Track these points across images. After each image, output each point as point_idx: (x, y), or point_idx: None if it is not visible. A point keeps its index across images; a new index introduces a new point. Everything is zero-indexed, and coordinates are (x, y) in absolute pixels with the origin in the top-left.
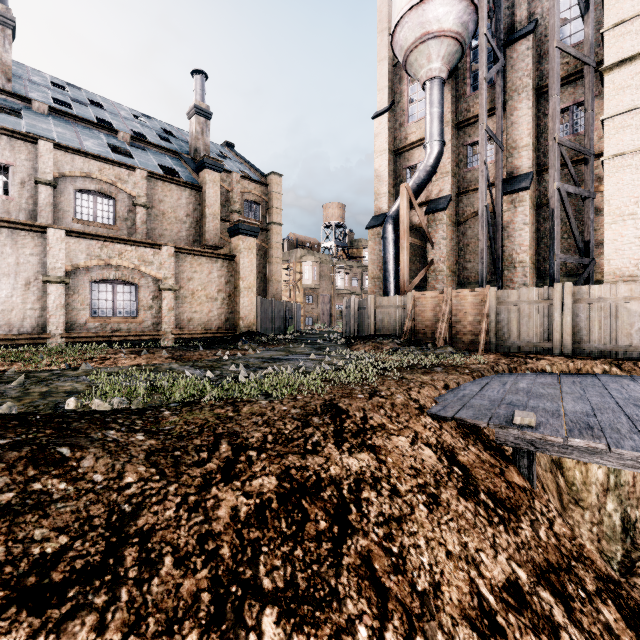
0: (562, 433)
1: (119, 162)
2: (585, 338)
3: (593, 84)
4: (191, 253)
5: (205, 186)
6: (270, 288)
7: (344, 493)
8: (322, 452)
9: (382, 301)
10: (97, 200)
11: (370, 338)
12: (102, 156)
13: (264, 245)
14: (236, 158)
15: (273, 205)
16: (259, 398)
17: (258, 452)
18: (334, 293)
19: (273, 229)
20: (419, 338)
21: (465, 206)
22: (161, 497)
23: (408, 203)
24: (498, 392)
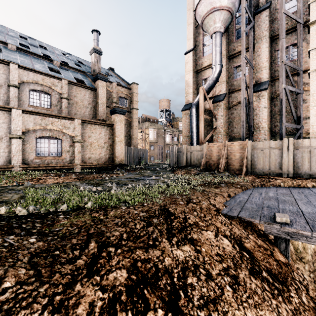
0: (308, 228)
1: (53, 75)
2: (300, 168)
3: (302, 33)
4: (90, 123)
5: (98, 88)
6: (132, 141)
7: (175, 280)
8: (159, 246)
9: (190, 148)
10: (41, 95)
11: (184, 167)
12: (44, 72)
13: (129, 120)
14: (115, 76)
15: (134, 99)
16: (121, 205)
17: (115, 248)
18: (165, 144)
19: (134, 111)
20: (210, 167)
21: (233, 99)
22: (31, 300)
23: (203, 97)
24: (259, 199)
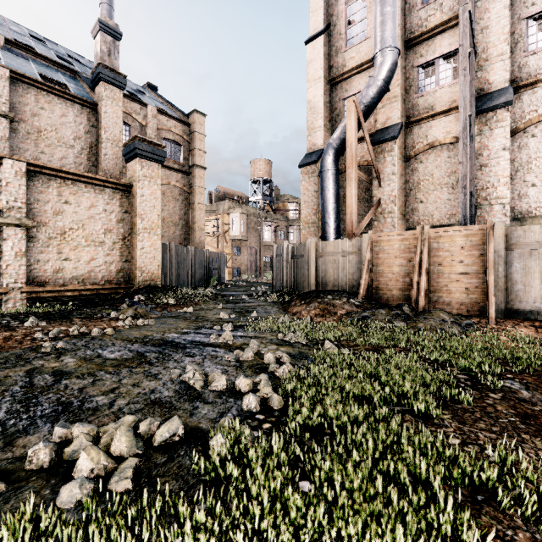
0: None
1: None
2: None
3: None
4: (59, 175)
5: (100, 103)
6: (192, 236)
7: None
8: None
9: (326, 246)
10: None
11: (314, 296)
12: None
13: (186, 189)
14: (158, 99)
15: (195, 146)
16: None
17: None
18: (261, 245)
19: (195, 172)
20: (379, 296)
21: (416, 137)
22: None
23: (356, 123)
24: None
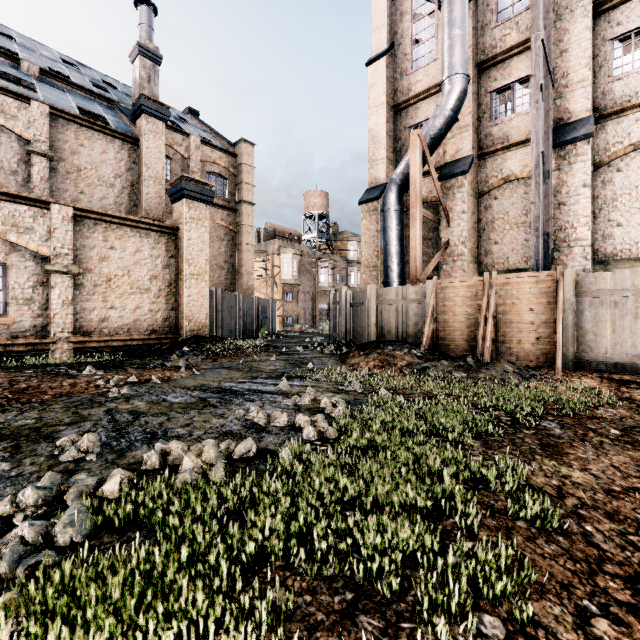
0: None
1: (1, 86)
2: None
3: None
4: (104, 219)
5: (142, 137)
6: (239, 281)
7: None
8: None
9: (387, 293)
10: None
11: (373, 347)
12: None
13: (232, 228)
14: (200, 126)
15: (243, 180)
16: None
17: None
18: (317, 290)
19: (243, 209)
20: (444, 346)
21: (490, 171)
22: None
23: (421, 158)
24: None
